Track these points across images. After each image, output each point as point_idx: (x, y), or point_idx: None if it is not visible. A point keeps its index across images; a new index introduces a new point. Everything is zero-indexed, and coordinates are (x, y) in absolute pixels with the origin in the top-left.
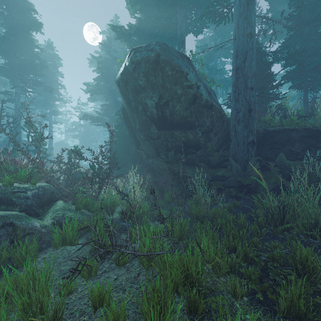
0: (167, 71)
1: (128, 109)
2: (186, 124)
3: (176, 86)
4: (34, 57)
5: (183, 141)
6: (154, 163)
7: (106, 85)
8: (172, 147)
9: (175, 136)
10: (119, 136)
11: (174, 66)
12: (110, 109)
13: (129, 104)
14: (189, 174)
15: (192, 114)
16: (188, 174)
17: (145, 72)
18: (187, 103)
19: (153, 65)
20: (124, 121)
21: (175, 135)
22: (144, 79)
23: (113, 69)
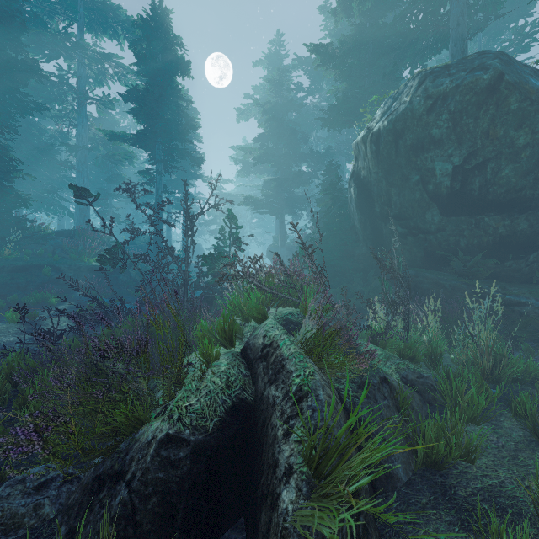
0: (510, 104)
1: (382, 181)
2: (516, 203)
3: (518, 131)
4: (178, 115)
5: (501, 234)
6: (424, 276)
7: (274, 146)
8: (467, 247)
9: (483, 226)
10: (335, 229)
11: (528, 92)
12: (285, 186)
13: (389, 172)
14: (524, 297)
15: (538, 182)
16: (522, 298)
17: (455, 111)
18: (533, 161)
19: (479, 97)
20: (357, 203)
21: (484, 224)
22: (445, 126)
23: (286, 120)
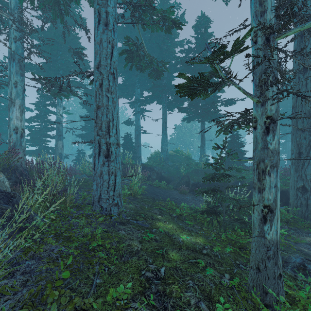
0: None
1: None
2: None
3: None
4: None
5: None
6: None
7: None
8: None
9: None
10: None
11: None
12: None
13: None
14: None
15: None
16: None
17: None
18: None
19: None
20: None
21: None
22: None
23: None
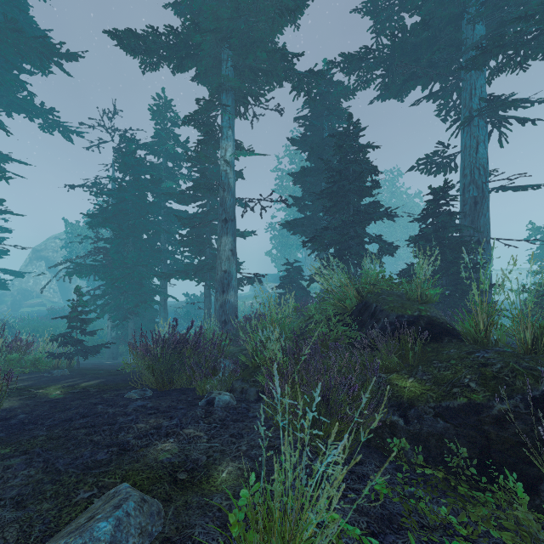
0: None
1: None
2: None
3: None
4: None
5: None
6: None
7: None
8: None
9: None
10: None
11: None
12: None
13: None
14: None
15: None
16: None
17: None
18: None
19: None
20: None
21: None
22: None
23: None
